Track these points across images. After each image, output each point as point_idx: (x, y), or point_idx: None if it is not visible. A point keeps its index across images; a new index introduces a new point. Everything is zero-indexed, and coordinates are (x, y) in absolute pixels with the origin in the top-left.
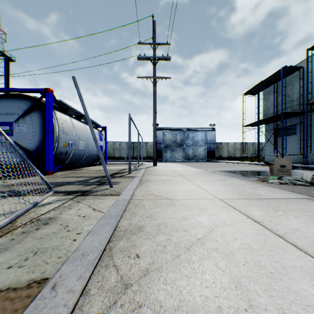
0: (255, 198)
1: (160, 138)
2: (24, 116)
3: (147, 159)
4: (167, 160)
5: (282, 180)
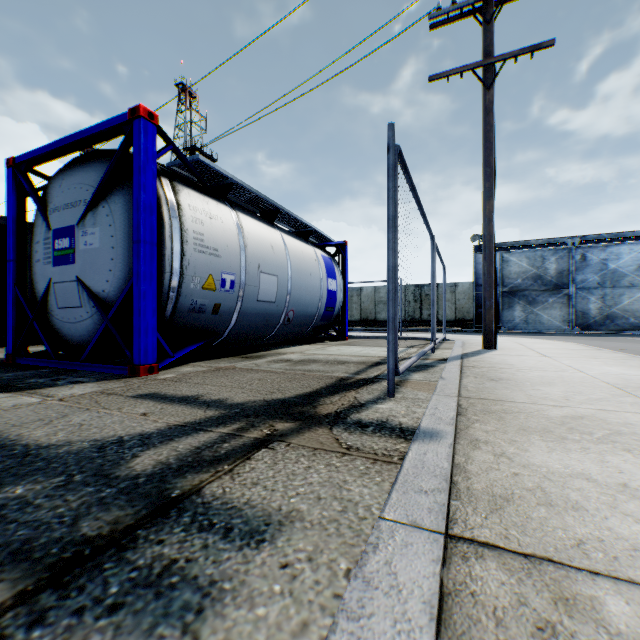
0: None
1: None
2: (96, 206)
3: (457, 325)
4: (514, 328)
5: None
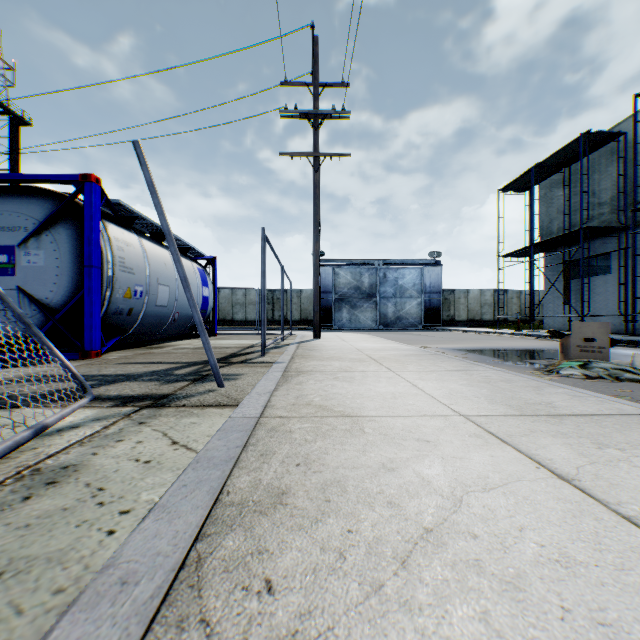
0: (544, 415)
1: (327, 282)
2: (40, 234)
3: (302, 324)
4: (342, 326)
5: (589, 369)
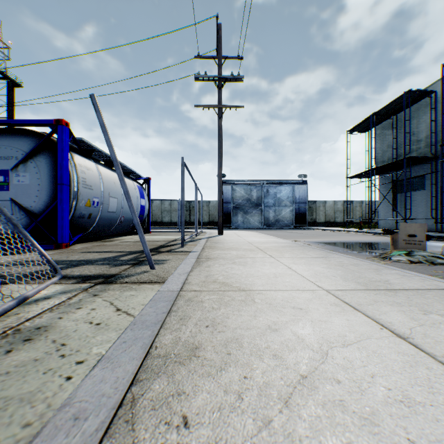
0: (383, 289)
1: (227, 195)
2: (26, 161)
3: (210, 225)
4: (238, 226)
5: (412, 256)
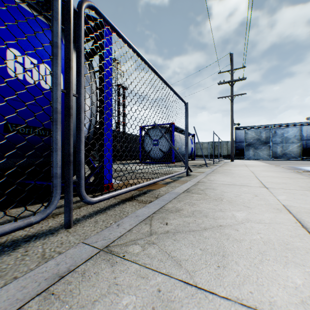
0: (266, 171)
1: (241, 137)
2: (162, 136)
3: (228, 157)
4: (249, 158)
5: None
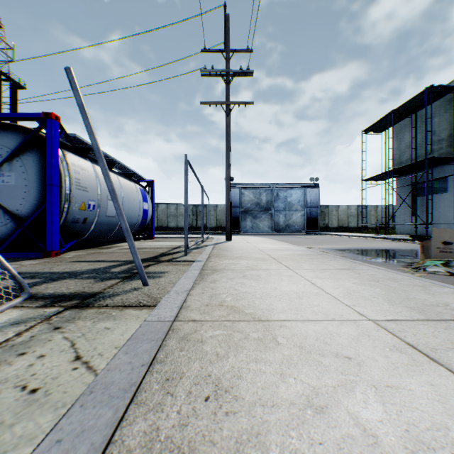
0: (451, 320)
1: (236, 199)
2: (12, 159)
3: (217, 230)
4: (247, 231)
5: (447, 267)
